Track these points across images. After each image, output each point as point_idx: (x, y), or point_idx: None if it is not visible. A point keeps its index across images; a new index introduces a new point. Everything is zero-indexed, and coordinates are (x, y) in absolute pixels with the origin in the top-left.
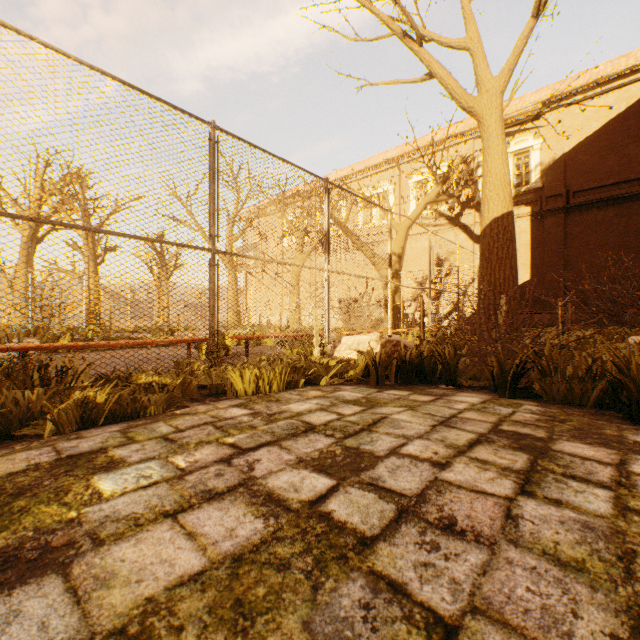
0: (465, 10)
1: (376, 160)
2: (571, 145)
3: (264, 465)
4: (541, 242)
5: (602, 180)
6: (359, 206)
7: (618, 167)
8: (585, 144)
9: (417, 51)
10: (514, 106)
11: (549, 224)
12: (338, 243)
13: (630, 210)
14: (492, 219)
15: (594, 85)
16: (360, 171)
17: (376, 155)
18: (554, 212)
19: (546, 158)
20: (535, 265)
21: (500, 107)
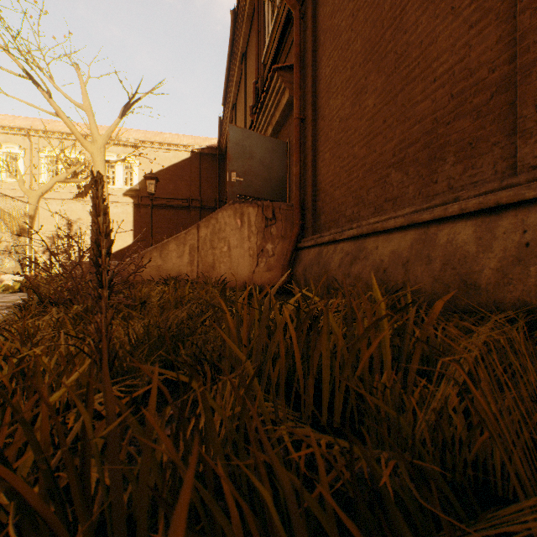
0: (83, 89)
1: (3, 121)
2: (155, 171)
3: (5, 298)
4: (140, 222)
5: (168, 195)
6: None
7: (175, 191)
8: (161, 173)
9: (49, 99)
10: (124, 134)
11: (144, 212)
12: None
13: (179, 214)
14: None
15: (164, 144)
16: None
17: (2, 114)
18: (146, 206)
19: (142, 173)
20: (136, 235)
21: (104, 153)
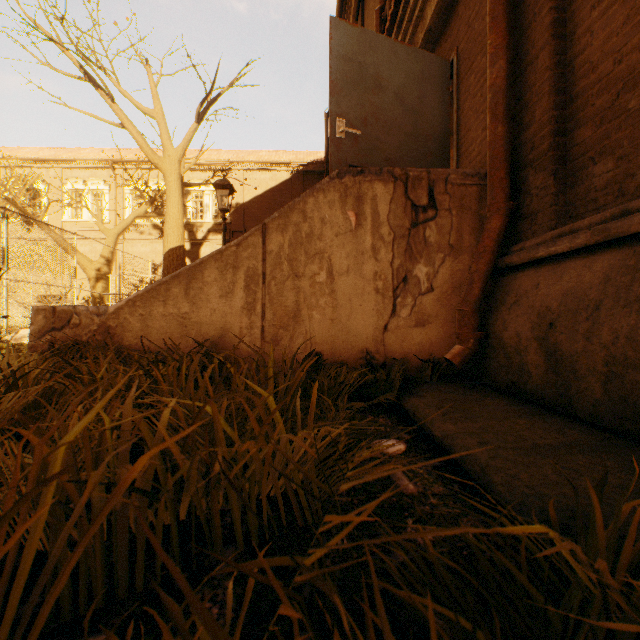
0: (153, 90)
1: (88, 155)
2: (248, 199)
3: None
4: None
5: None
6: (62, 203)
7: None
8: (255, 201)
9: (111, 105)
10: (213, 156)
11: None
12: (37, 231)
13: None
14: (170, 249)
15: (259, 164)
16: (68, 160)
17: (89, 148)
18: None
19: (234, 203)
20: None
21: (179, 171)
